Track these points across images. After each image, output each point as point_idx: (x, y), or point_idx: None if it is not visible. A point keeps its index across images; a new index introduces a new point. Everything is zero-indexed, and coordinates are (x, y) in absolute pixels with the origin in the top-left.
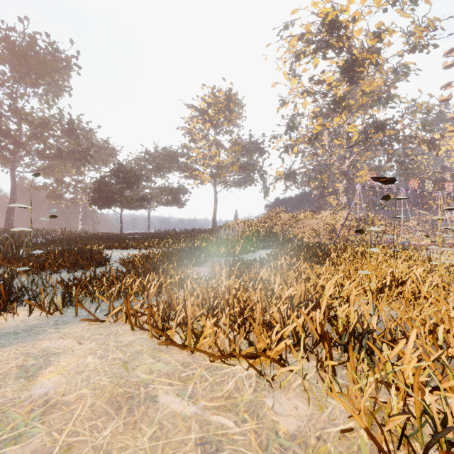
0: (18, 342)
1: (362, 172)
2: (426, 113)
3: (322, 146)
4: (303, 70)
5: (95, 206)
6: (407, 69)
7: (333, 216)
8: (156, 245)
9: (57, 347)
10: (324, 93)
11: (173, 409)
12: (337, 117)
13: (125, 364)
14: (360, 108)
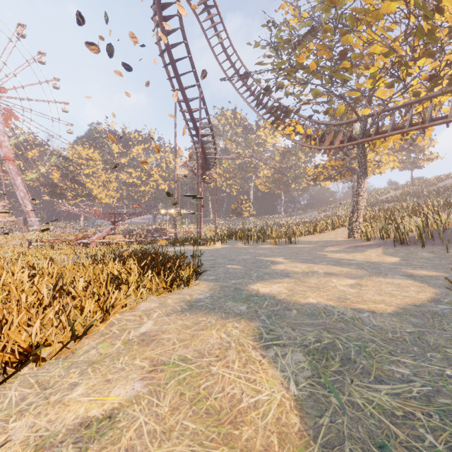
0: None
1: None
2: None
3: None
4: None
5: None
6: None
7: None
8: None
9: None
10: None
11: (151, 326)
12: None
13: (96, 362)
14: None
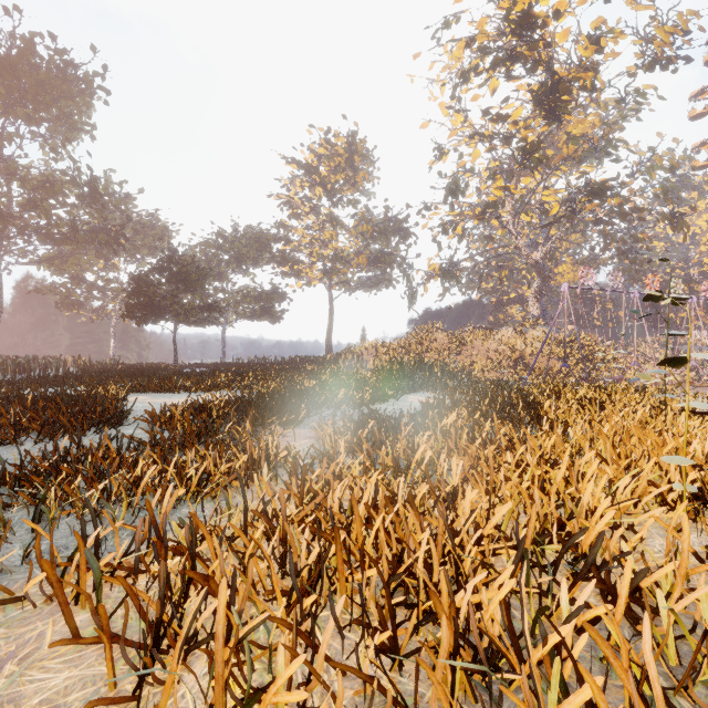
0: None
1: (564, 266)
2: (670, 171)
3: (502, 224)
4: (474, 98)
5: (131, 319)
6: (642, 96)
7: (519, 337)
8: (225, 385)
9: None
10: (507, 138)
11: None
12: (527, 176)
13: None
14: (563, 162)
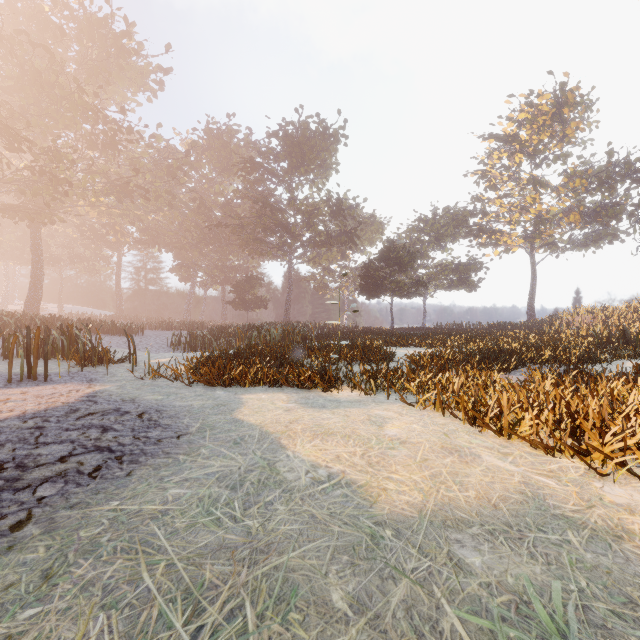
0: (356, 407)
1: None
2: None
3: None
4: None
5: (363, 295)
6: None
7: None
8: (441, 344)
9: (385, 415)
10: None
11: (496, 464)
12: None
13: (446, 434)
14: None
